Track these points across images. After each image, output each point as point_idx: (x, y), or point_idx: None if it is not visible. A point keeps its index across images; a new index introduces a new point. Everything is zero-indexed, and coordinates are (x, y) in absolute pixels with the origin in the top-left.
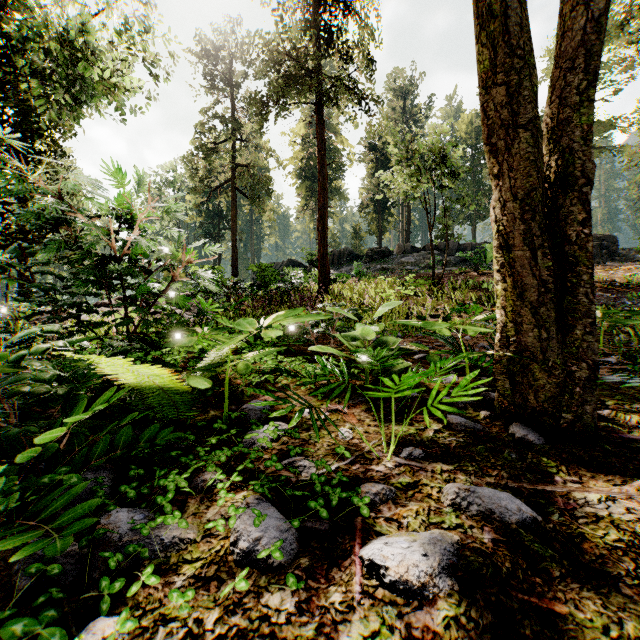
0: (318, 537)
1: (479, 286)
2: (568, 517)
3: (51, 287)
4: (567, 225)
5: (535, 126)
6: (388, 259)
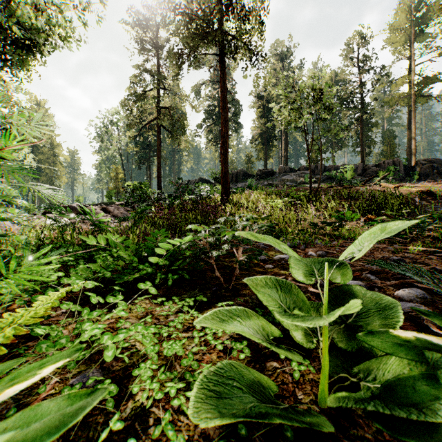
0: None
1: (346, 197)
2: None
3: None
4: None
5: None
6: (272, 177)
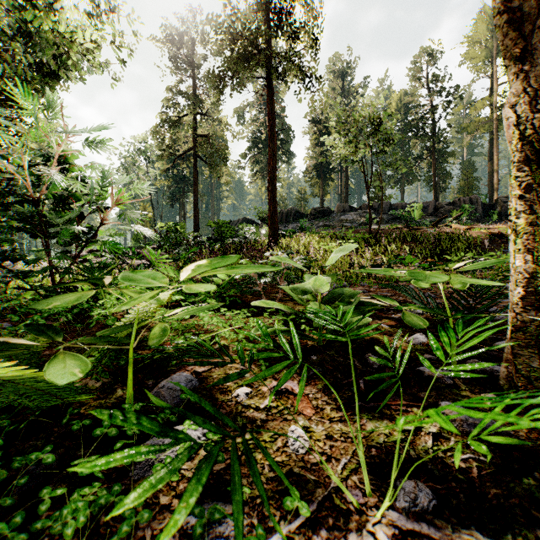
0: None
1: (411, 240)
2: None
3: None
4: None
5: None
6: (329, 217)
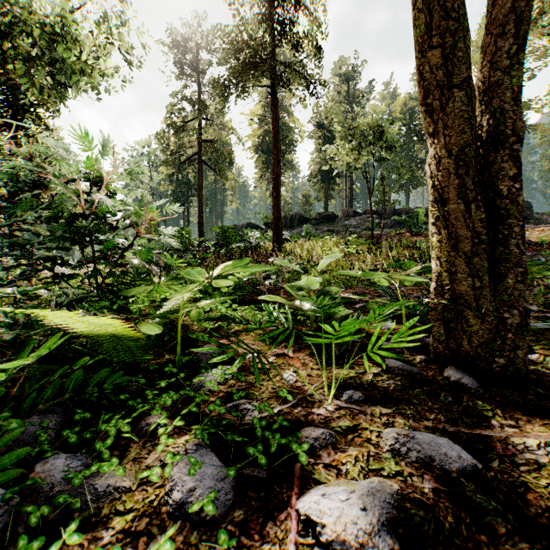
0: (255, 485)
1: (412, 245)
2: (508, 464)
3: (27, 242)
4: (498, 180)
5: (469, 85)
6: (333, 222)
